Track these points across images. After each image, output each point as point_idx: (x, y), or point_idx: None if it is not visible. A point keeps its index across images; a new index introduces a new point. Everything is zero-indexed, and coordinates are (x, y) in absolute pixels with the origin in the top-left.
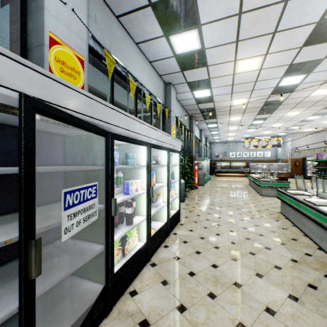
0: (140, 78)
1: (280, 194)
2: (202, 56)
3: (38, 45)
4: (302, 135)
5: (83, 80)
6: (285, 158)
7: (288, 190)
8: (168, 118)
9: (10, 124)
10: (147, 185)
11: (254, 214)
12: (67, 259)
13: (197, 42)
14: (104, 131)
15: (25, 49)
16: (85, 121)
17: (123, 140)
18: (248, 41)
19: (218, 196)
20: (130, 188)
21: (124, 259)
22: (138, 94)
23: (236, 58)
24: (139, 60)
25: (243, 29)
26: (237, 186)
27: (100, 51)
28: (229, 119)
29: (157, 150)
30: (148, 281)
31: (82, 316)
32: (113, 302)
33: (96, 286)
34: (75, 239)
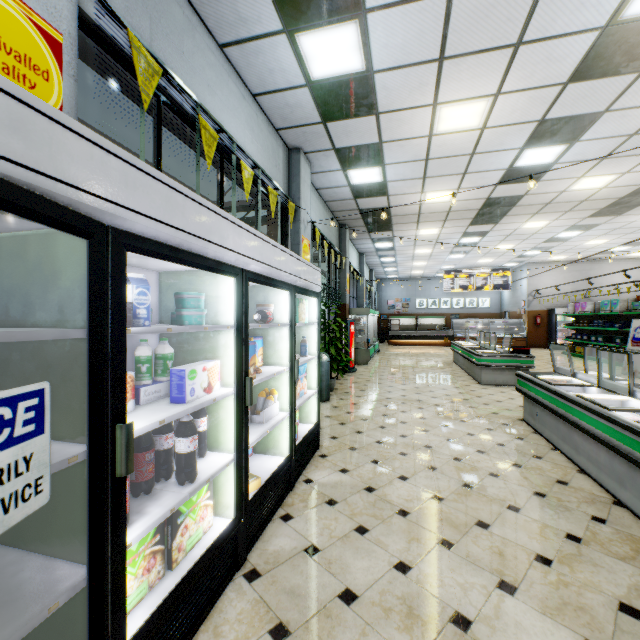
0: (231, 127)
1: (522, 384)
2: (366, 90)
3: None
4: (546, 267)
5: (59, 97)
6: (517, 309)
7: (540, 375)
8: (295, 224)
9: None
10: (237, 374)
11: (472, 426)
12: None
13: (358, 54)
14: (84, 218)
15: None
16: None
17: (160, 256)
18: (463, 60)
19: (397, 387)
20: (186, 387)
21: (170, 579)
22: (226, 165)
23: (437, 99)
24: (228, 86)
25: (456, 30)
26: (433, 365)
27: (121, 41)
28: (417, 232)
29: (266, 290)
30: (235, 633)
31: None
32: None
33: None
34: (7, 549)
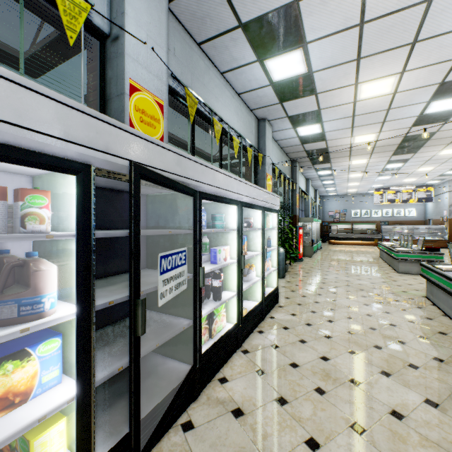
0: (226, 116)
1: (424, 271)
2: (308, 82)
3: (118, 94)
4: None
5: (162, 129)
6: (440, 217)
7: (437, 265)
8: (262, 166)
9: (99, 186)
10: (237, 253)
11: (384, 298)
12: (155, 331)
13: (302, 65)
14: (193, 190)
15: (103, 100)
16: (176, 182)
17: (211, 199)
18: (374, 57)
19: (332, 272)
20: (217, 256)
21: (212, 341)
22: (223, 137)
23: (357, 80)
24: (225, 94)
25: (367, 42)
26: (362, 259)
27: (179, 90)
28: (350, 163)
29: (248, 210)
30: (240, 369)
31: (171, 393)
32: (201, 387)
33: (182, 366)
34: (159, 313)
